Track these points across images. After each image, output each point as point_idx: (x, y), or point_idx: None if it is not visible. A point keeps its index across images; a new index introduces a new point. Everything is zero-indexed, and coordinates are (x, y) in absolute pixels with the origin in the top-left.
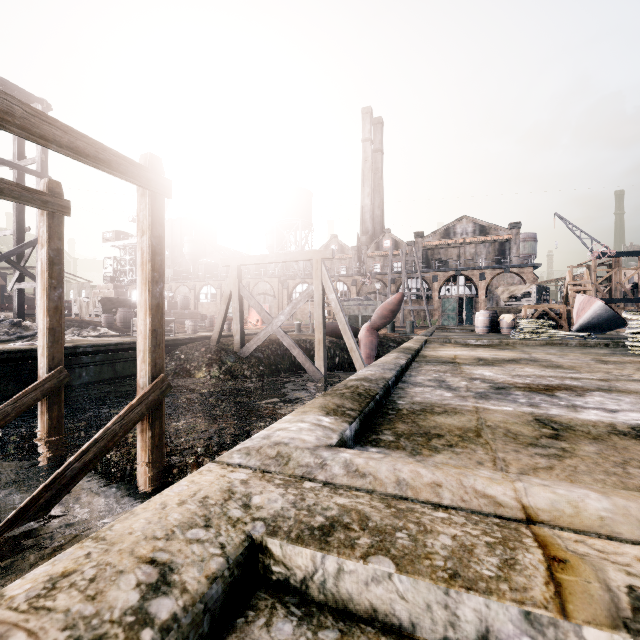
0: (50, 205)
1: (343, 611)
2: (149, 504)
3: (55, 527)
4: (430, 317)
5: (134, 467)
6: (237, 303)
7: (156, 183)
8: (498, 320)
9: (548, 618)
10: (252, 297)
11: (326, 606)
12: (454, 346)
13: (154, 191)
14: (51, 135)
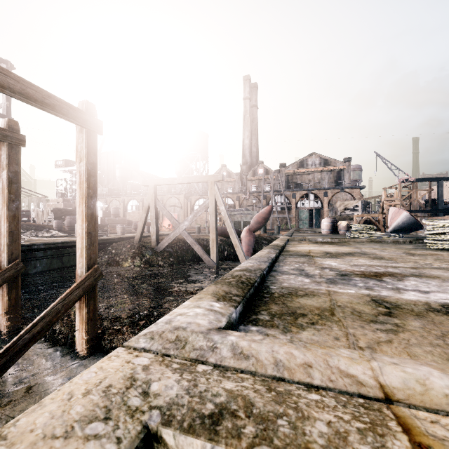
0: (9, 138)
1: None
2: (58, 394)
3: (11, 383)
4: (290, 222)
5: (74, 335)
6: (154, 212)
7: (91, 123)
8: (337, 225)
9: None
10: (165, 208)
11: None
12: (308, 243)
13: (89, 129)
14: (6, 83)
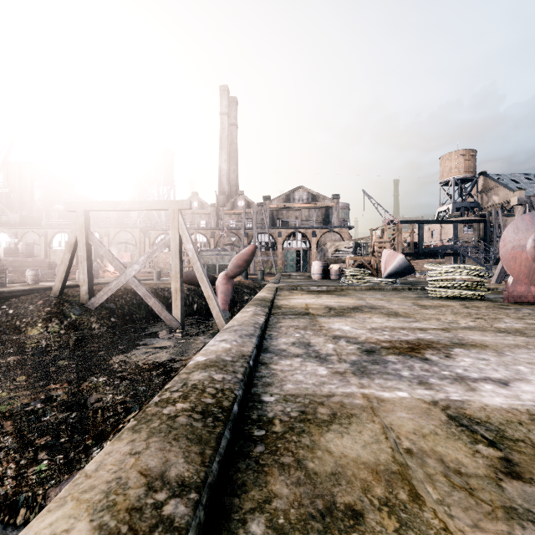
0: None
1: None
2: None
3: None
4: (276, 265)
5: None
6: (84, 251)
7: None
8: (329, 269)
9: None
10: (102, 245)
11: None
12: (301, 293)
13: None
14: None
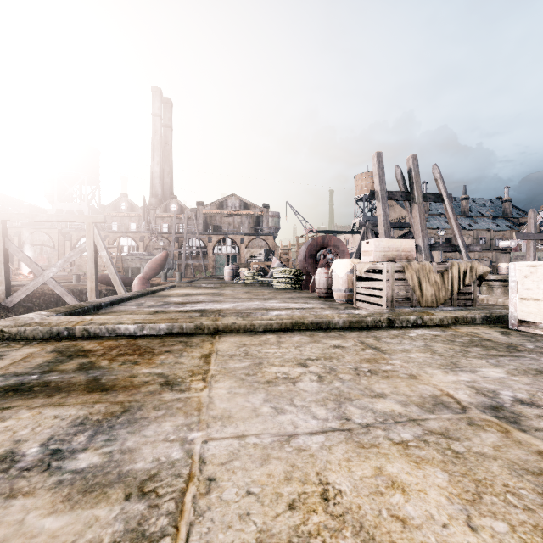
0: None
1: (26, 339)
2: None
3: None
4: (206, 269)
5: None
6: (1, 256)
7: None
8: (239, 272)
9: (70, 327)
10: (20, 251)
11: (21, 339)
12: (189, 288)
13: None
14: None
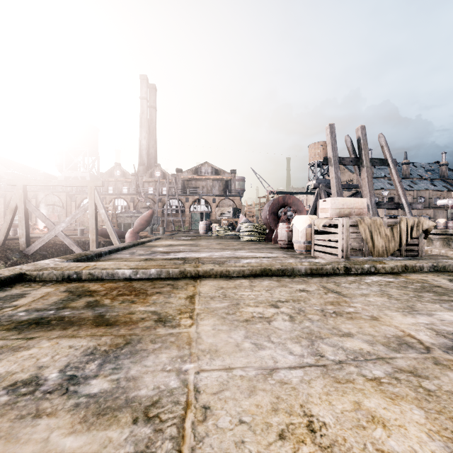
0: None
1: (43, 280)
2: None
3: None
4: (184, 224)
5: None
6: (23, 214)
7: None
8: (211, 226)
9: (78, 271)
10: (37, 209)
11: (40, 280)
12: (171, 240)
13: None
14: None
